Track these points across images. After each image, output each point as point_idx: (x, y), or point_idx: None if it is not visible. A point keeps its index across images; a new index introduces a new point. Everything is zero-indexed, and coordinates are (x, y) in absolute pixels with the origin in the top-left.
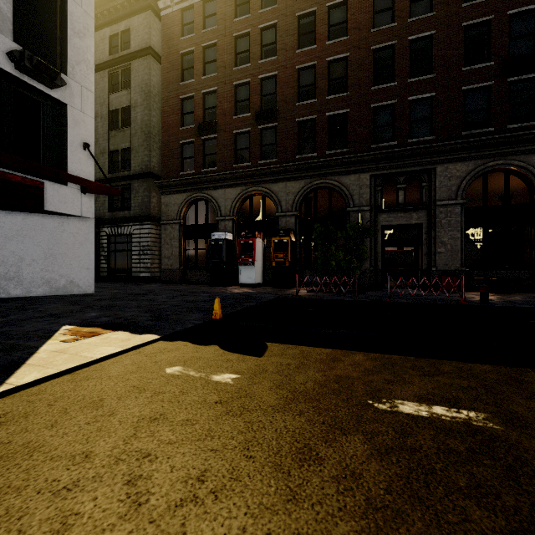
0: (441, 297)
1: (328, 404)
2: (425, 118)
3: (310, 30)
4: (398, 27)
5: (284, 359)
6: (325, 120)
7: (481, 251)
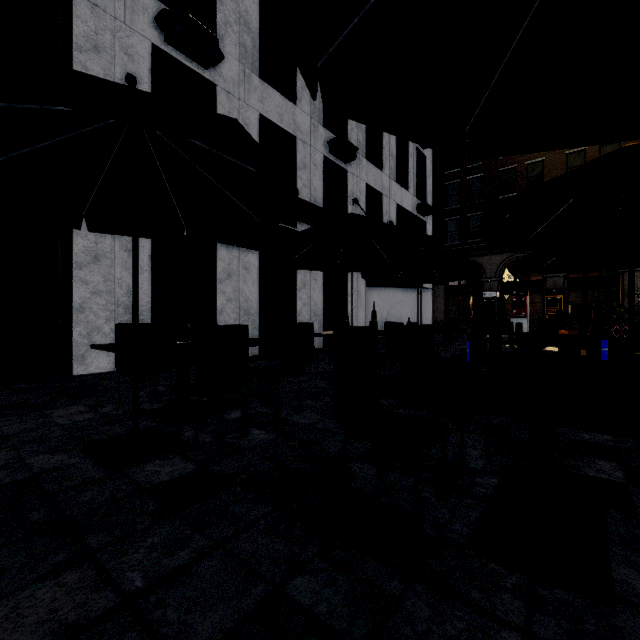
0: None
1: None
2: None
3: None
4: None
5: None
6: None
7: None
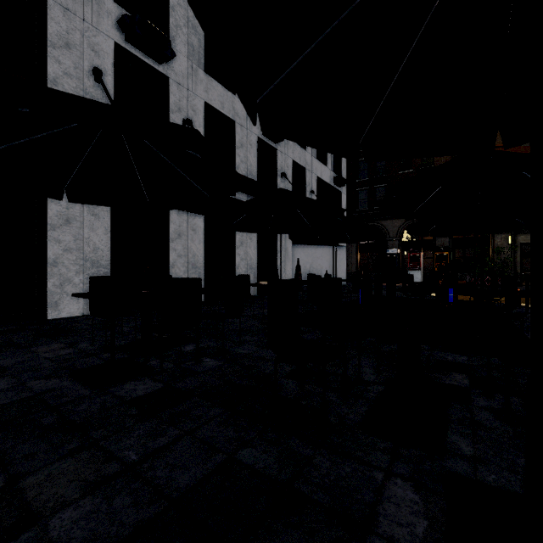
0: None
1: None
2: None
3: None
4: None
5: None
6: None
7: None
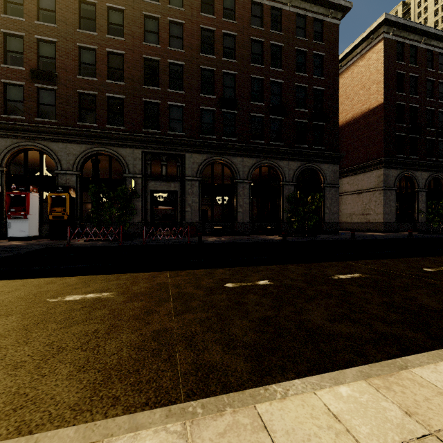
0: (182, 240)
1: (13, 306)
2: (179, 119)
3: (93, 17)
4: (161, 49)
5: (2, 288)
6: (105, 99)
7: (227, 210)
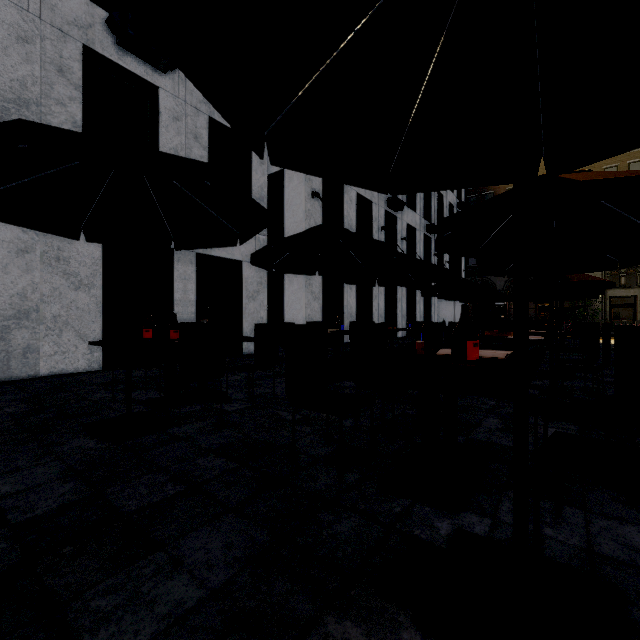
0: None
1: None
2: None
3: None
4: None
5: None
6: None
7: None
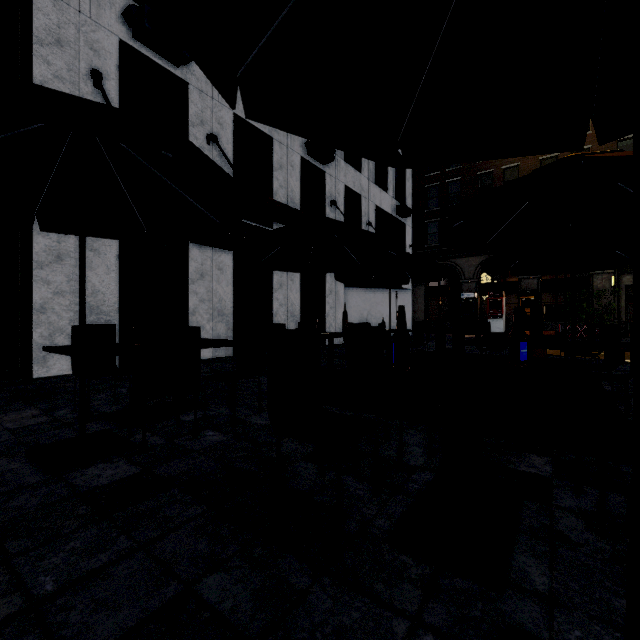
0: None
1: None
2: None
3: None
4: None
5: None
6: None
7: None
